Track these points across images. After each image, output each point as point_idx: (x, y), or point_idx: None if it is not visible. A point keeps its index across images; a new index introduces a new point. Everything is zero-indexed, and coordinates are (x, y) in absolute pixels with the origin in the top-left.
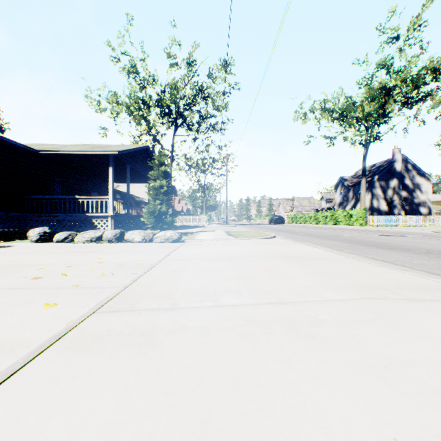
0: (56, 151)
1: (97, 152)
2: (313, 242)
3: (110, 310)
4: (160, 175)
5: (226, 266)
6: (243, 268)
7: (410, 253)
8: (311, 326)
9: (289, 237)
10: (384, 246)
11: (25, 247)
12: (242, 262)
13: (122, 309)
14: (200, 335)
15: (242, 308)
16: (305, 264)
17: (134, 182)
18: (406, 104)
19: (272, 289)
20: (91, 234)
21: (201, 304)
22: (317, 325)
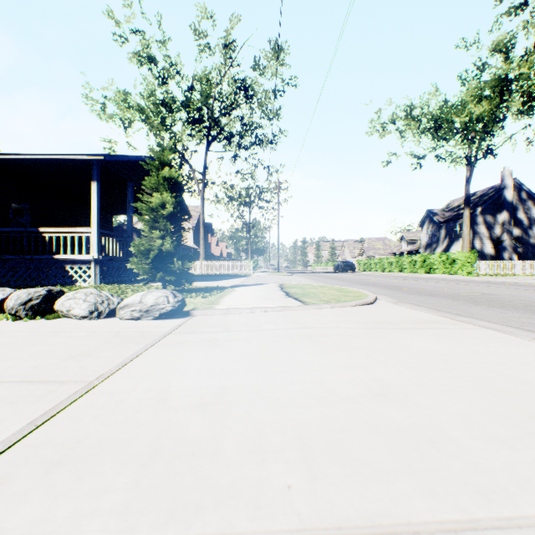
0: (3, 155)
1: (70, 156)
2: (496, 320)
3: None
4: (162, 185)
5: None
6: None
7: None
8: None
9: (403, 299)
10: None
11: None
12: None
13: None
14: None
15: None
16: None
17: None
18: (529, 106)
19: None
20: None
21: None
22: None
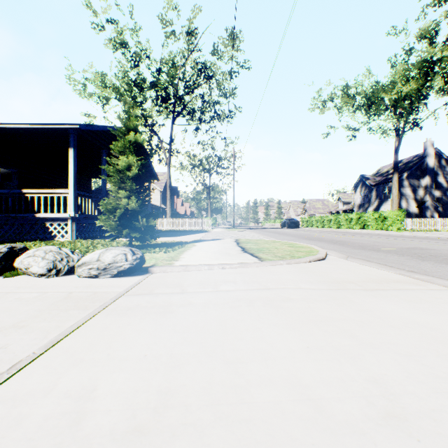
0: None
1: (49, 125)
2: None
3: None
4: (128, 149)
5: None
6: None
7: None
8: None
9: (352, 254)
10: None
11: None
12: None
13: None
14: None
15: None
16: None
17: None
18: None
19: None
20: None
21: None
22: None
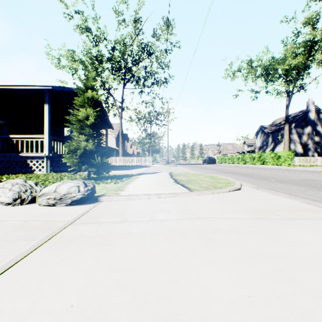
0: None
1: (29, 87)
2: None
3: None
4: (87, 103)
5: None
6: None
7: None
8: None
9: (261, 185)
10: None
11: None
12: None
13: None
14: None
15: None
16: None
17: None
18: None
19: None
20: None
21: None
22: None
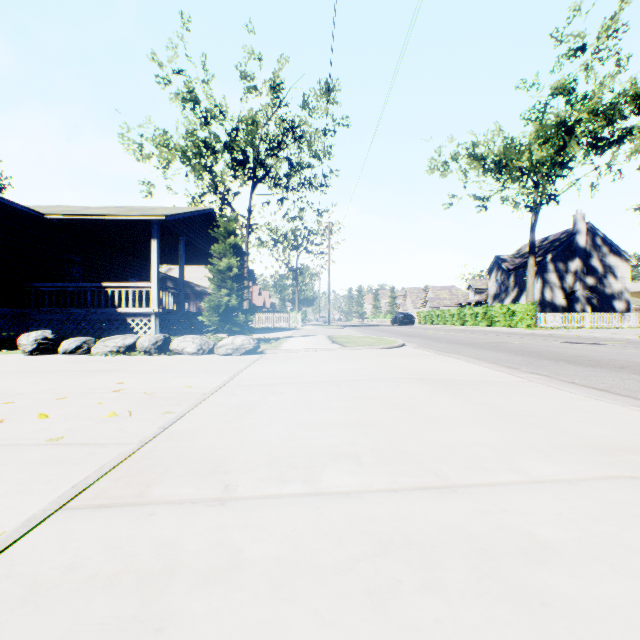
0: (71, 216)
1: (134, 217)
2: (466, 354)
3: (94, 503)
4: (228, 250)
5: (329, 398)
6: (360, 403)
7: (629, 373)
8: (529, 565)
9: (426, 345)
10: (579, 360)
11: (10, 361)
12: (358, 391)
13: (118, 501)
14: (271, 590)
15: (364, 501)
16: (466, 395)
17: (191, 264)
18: (595, 148)
19: (419, 452)
20: (119, 341)
21: (281, 488)
22: (542, 561)
